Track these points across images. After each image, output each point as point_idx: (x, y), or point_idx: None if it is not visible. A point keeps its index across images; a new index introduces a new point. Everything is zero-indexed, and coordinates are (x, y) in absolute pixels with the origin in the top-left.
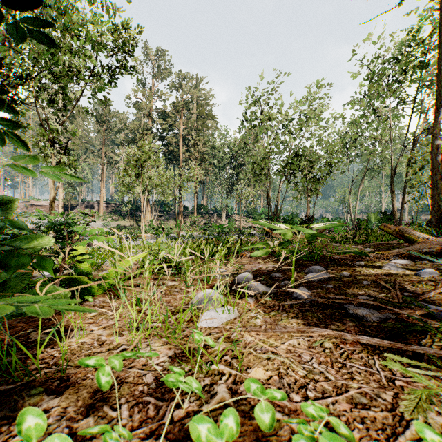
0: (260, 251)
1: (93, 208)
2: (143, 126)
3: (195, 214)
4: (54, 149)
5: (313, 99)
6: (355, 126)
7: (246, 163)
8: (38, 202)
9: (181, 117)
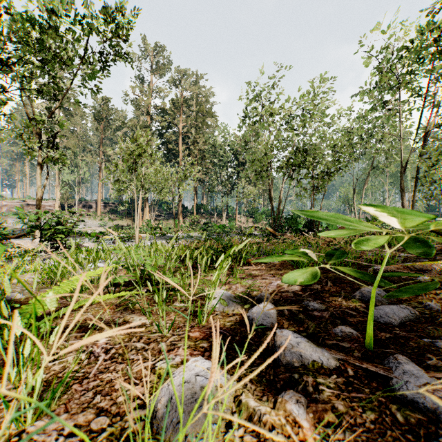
0: (298, 273)
1: (91, 208)
2: (142, 124)
3: (195, 214)
4: (41, 143)
5: (318, 94)
6: (363, 120)
7: (247, 161)
8: (34, 202)
9: (180, 114)
